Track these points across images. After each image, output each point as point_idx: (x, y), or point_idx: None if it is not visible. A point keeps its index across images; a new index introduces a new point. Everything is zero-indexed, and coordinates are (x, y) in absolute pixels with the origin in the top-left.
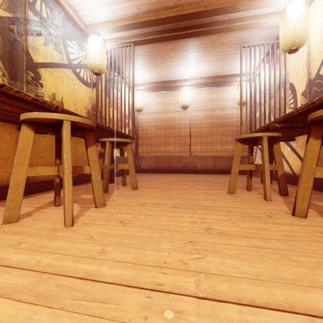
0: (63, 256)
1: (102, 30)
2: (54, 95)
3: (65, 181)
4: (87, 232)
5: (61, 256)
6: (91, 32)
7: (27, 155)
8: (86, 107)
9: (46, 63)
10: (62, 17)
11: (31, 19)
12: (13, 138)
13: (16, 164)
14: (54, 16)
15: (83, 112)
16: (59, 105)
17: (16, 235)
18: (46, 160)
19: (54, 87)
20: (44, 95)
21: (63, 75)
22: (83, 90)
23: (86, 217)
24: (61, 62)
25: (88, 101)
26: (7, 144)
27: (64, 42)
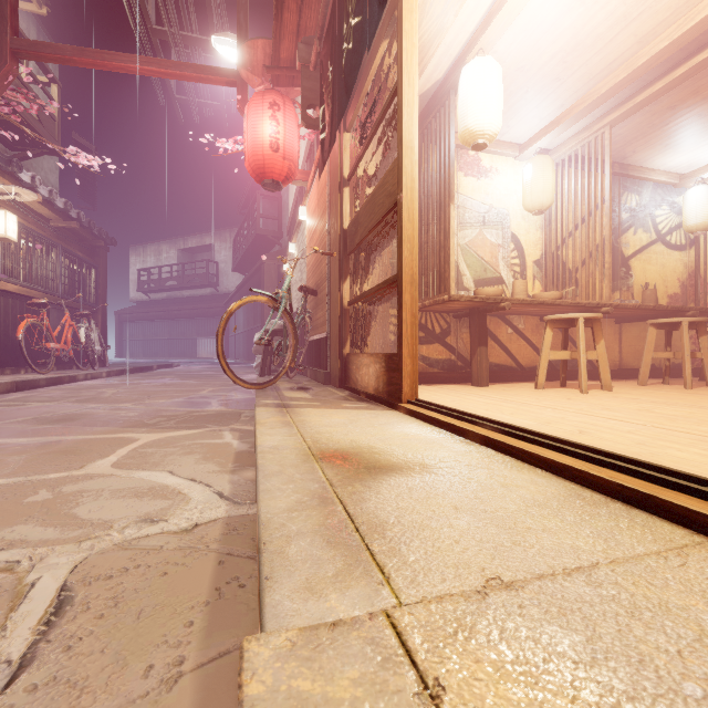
0: (694, 392)
1: (707, 174)
2: (647, 285)
3: (685, 361)
4: (705, 391)
5: (693, 392)
6: (688, 182)
7: (651, 344)
8: (678, 279)
9: (635, 252)
10: (649, 191)
11: (623, 220)
12: (611, 330)
13: (645, 350)
14: (642, 198)
15: (674, 288)
16: (652, 293)
17: (655, 388)
18: (635, 349)
19: (642, 272)
20: (633, 284)
21: (651, 254)
22: (675, 259)
23: (700, 389)
24: (648, 242)
25: (681, 270)
26: (608, 335)
27: (652, 216)
